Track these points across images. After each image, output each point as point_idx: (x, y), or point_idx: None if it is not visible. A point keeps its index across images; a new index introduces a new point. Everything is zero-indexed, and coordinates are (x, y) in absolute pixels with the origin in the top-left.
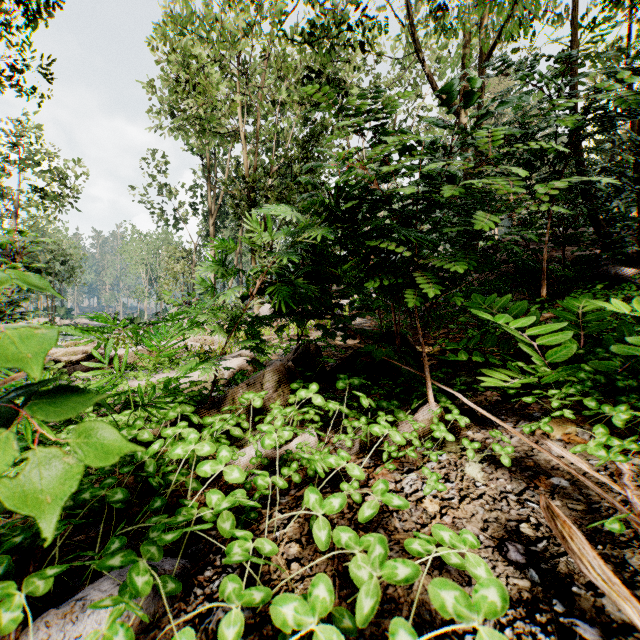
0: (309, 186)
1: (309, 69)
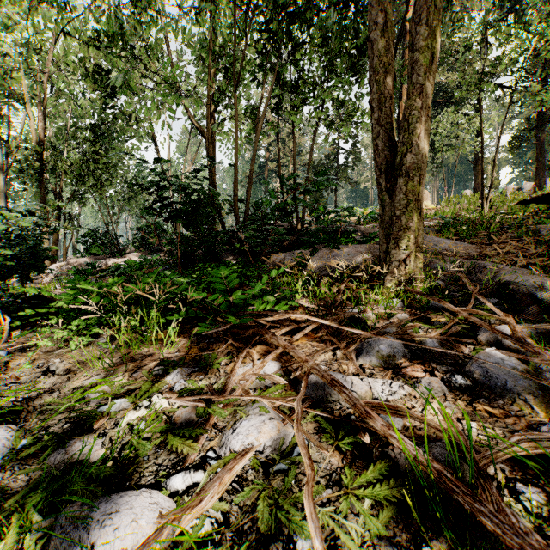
0: (99, 165)
1: (99, 66)
